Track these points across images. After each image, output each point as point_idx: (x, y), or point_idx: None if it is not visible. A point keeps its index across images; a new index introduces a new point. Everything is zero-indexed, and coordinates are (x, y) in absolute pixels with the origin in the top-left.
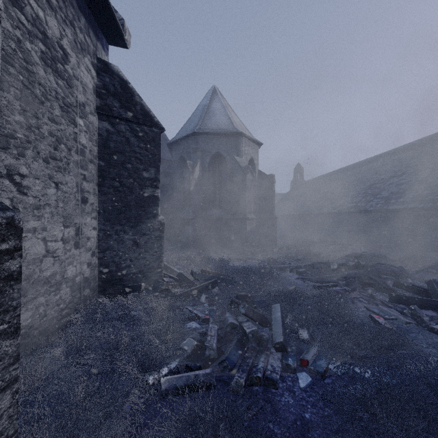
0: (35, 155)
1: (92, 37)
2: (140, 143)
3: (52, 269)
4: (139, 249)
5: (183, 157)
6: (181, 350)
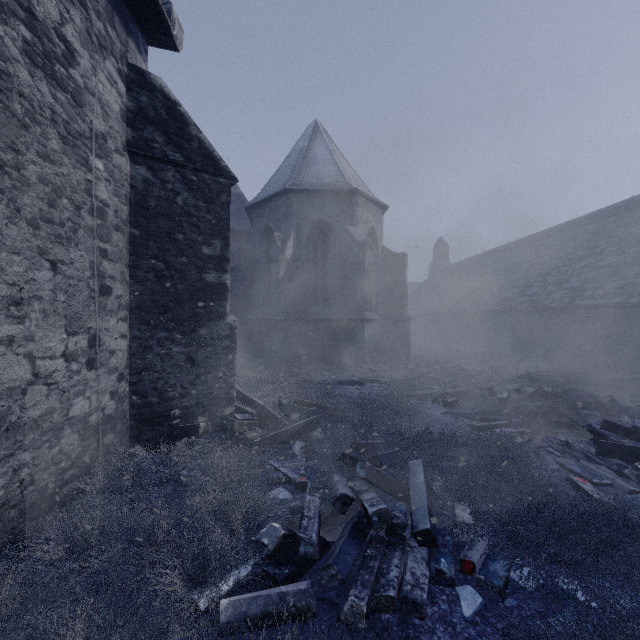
0: (13, 213)
1: (119, 30)
2: (198, 200)
3: (45, 404)
4: (197, 368)
5: (268, 226)
6: (257, 543)
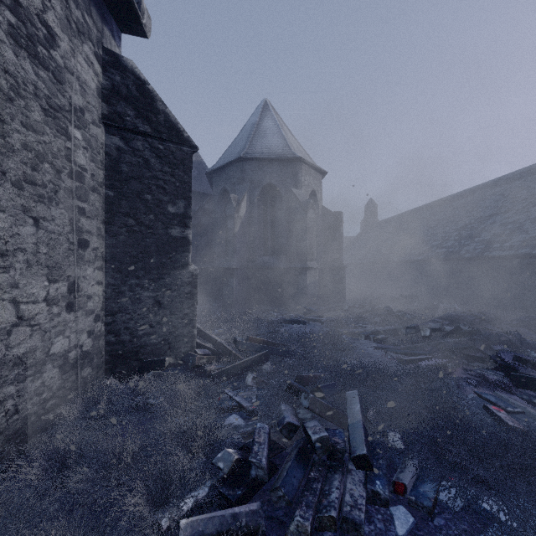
0: None
1: (96, 19)
2: (164, 166)
3: (28, 343)
4: (163, 310)
5: (225, 189)
6: (213, 466)
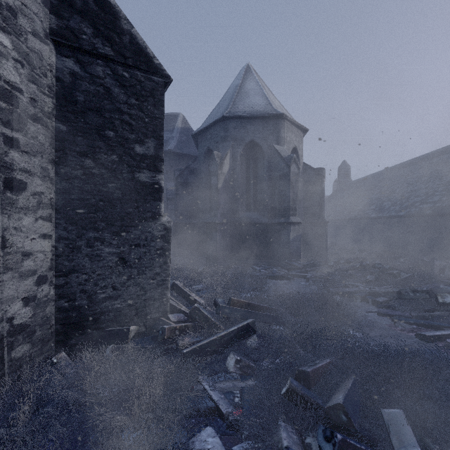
0: None
1: None
2: (130, 97)
3: None
4: (129, 269)
5: (209, 148)
6: None
